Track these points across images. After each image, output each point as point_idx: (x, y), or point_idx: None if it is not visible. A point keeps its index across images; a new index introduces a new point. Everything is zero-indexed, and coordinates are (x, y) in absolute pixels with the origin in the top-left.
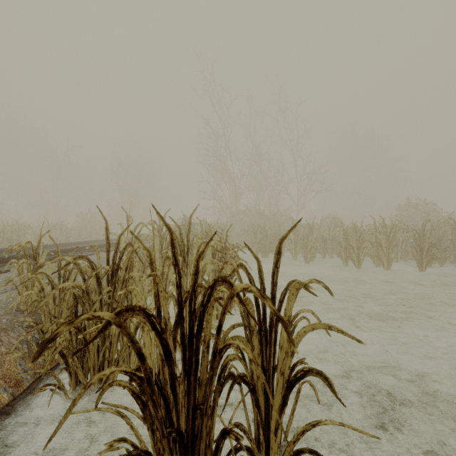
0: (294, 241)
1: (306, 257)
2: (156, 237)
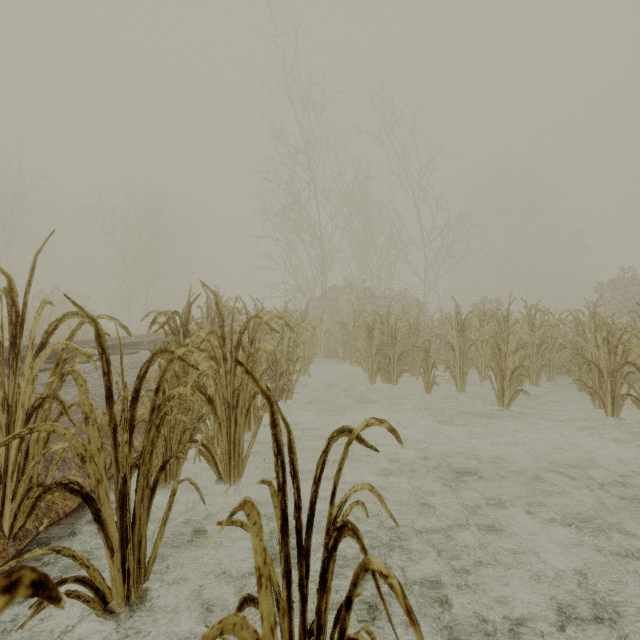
0: (459, 350)
1: (501, 391)
2: None
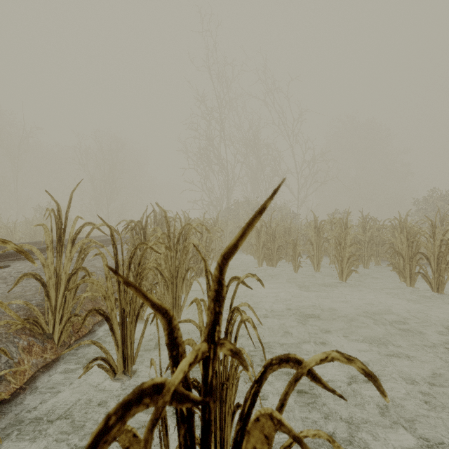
0: (316, 245)
1: (341, 271)
2: (48, 248)
